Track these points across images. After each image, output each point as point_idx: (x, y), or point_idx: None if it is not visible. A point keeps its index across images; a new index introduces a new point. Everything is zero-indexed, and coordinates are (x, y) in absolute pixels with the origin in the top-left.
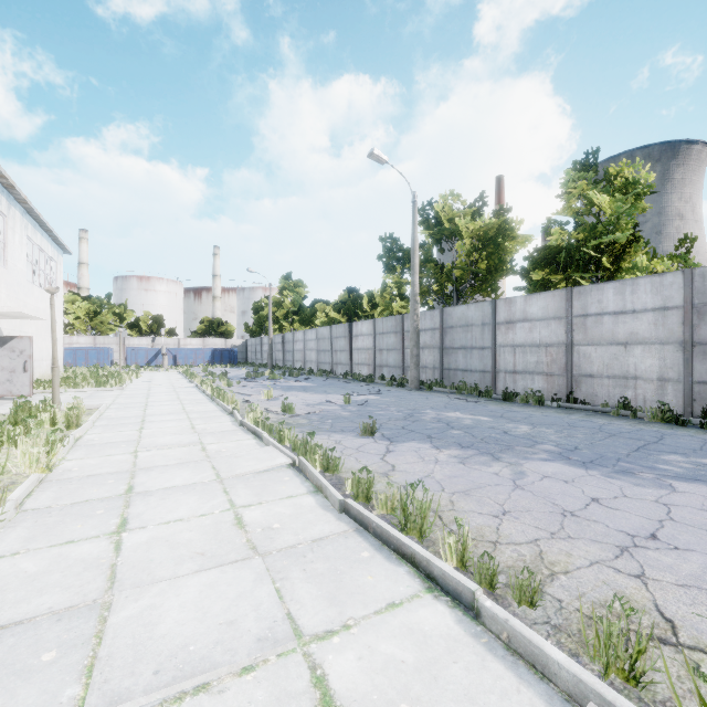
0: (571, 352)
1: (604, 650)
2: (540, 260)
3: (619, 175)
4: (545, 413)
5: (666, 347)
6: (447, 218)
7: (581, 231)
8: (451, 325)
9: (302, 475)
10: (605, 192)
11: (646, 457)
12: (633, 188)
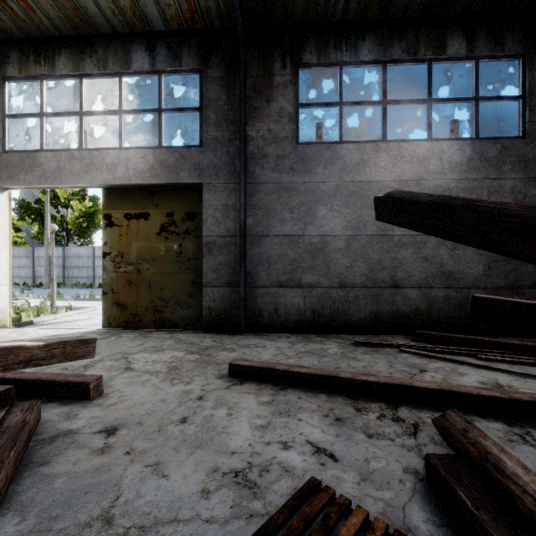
0: None
1: None
2: None
3: None
4: None
5: None
6: (64, 197)
7: None
8: (70, 255)
9: None
10: None
11: None
12: None
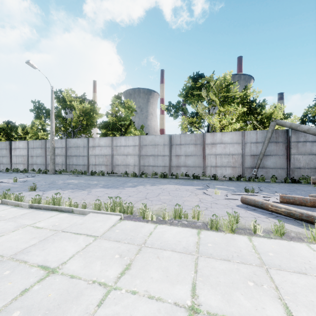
0: (113, 158)
1: (95, 207)
2: (104, 126)
3: (127, 103)
4: (103, 177)
5: (135, 156)
6: (69, 100)
7: (116, 118)
8: (70, 146)
9: (5, 205)
10: (123, 107)
11: (123, 184)
12: (130, 108)
